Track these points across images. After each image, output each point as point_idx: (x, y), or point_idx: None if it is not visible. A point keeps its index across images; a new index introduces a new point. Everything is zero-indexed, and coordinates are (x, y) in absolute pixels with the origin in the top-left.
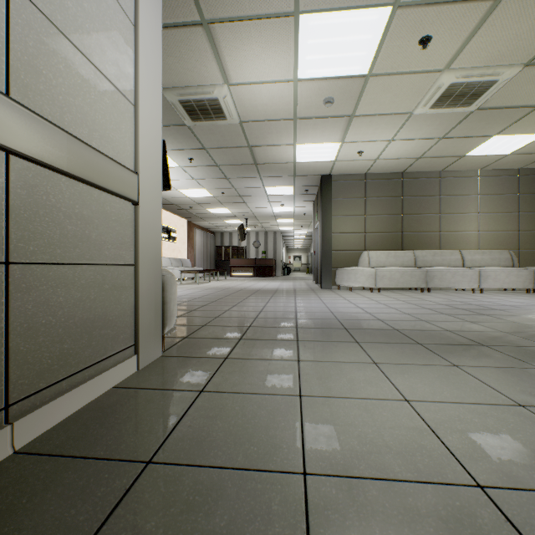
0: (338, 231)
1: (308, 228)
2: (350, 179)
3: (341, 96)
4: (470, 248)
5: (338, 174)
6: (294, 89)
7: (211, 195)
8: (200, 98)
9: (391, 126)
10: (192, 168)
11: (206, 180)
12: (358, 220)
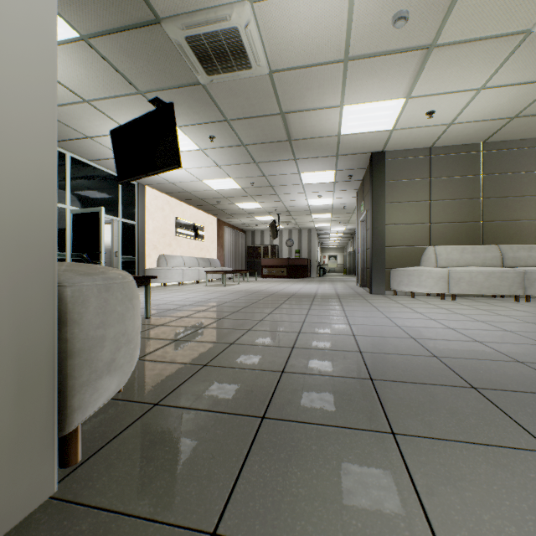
0: (393, 222)
1: (346, 224)
2: (409, 155)
3: (421, 6)
4: None
5: (394, 150)
6: None
7: (238, 186)
8: (213, 30)
9: (488, 62)
10: (215, 150)
11: (232, 167)
12: (420, 207)
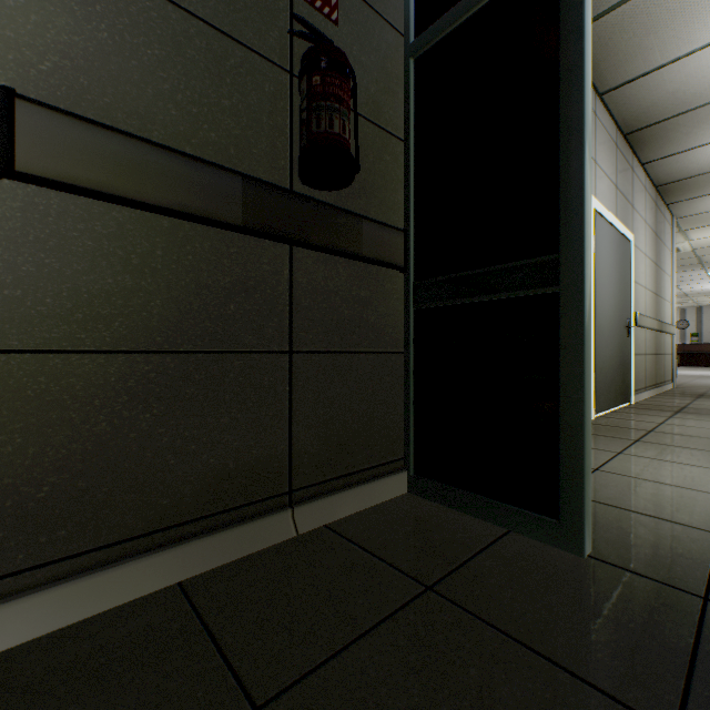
0: None
1: None
2: None
3: None
4: None
5: None
6: None
7: None
8: None
9: None
10: None
11: None
12: None
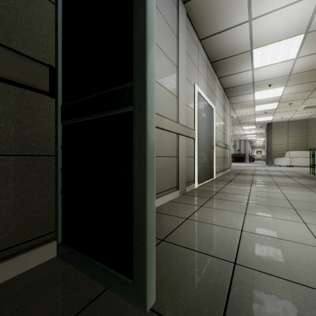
0: (274, 144)
1: (264, 137)
2: (280, 123)
3: (269, 111)
4: None
5: (275, 122)
6: (254, 112)
7: None
8: None
9: (291, 112)
10: None
11: None
12: (284, 139)
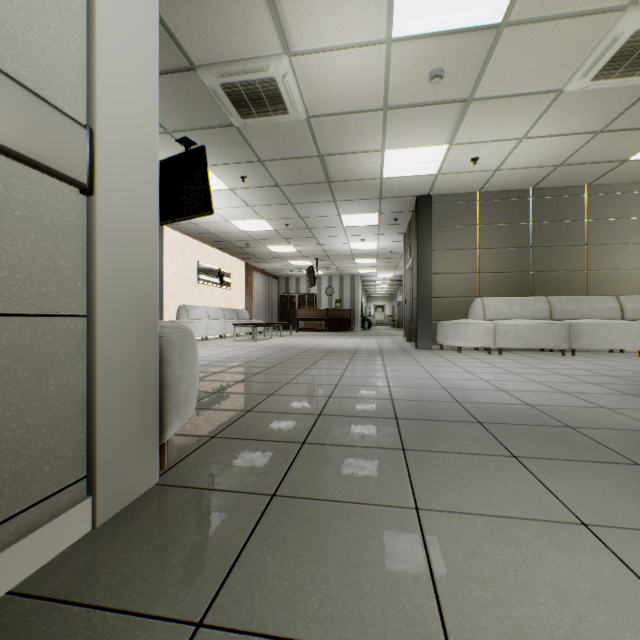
0: (439, 272)
1: (394, 270)
2: (457, 200)
3: (456, 66)
4: (631, 293)
5: (440, 194)
6: (386, 57)
7: (271, 227)
8: (249, 79)
9: (526, 115)
10: (246, 190)
11: (265, 208)
12: (467, 255)
